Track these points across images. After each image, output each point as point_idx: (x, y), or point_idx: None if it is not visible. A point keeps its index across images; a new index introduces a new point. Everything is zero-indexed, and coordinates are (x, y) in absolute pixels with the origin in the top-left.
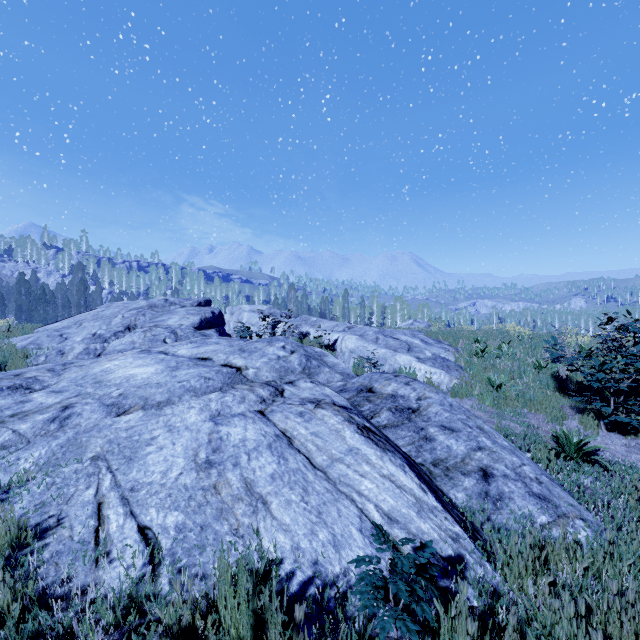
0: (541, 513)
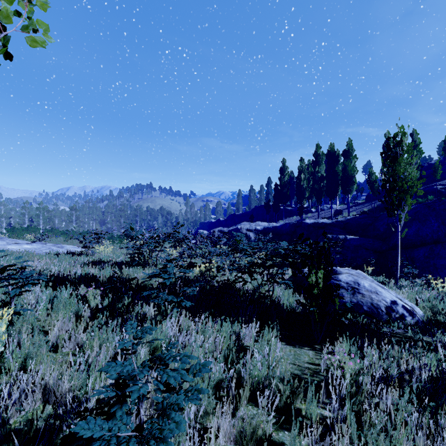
0: None
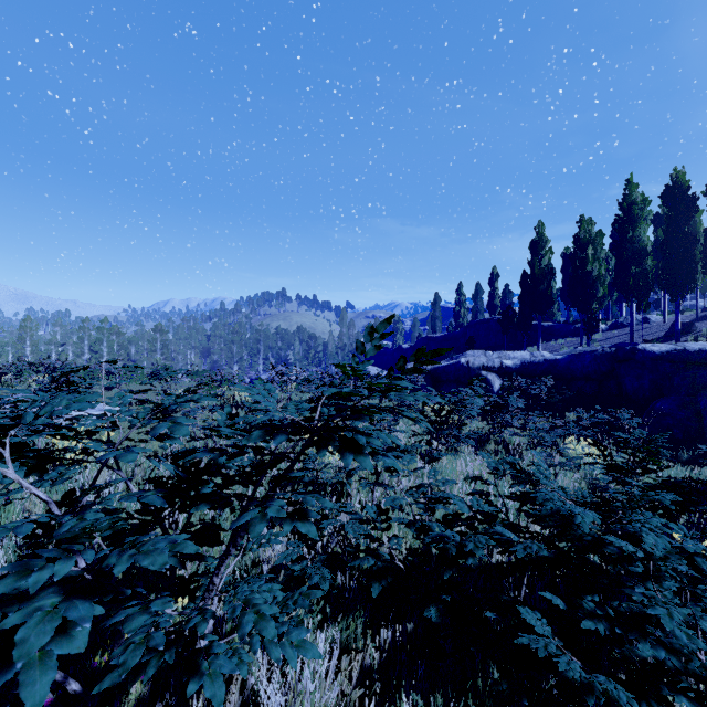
0: None
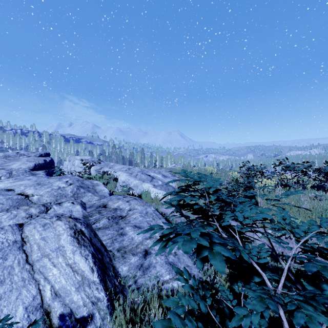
0: (168, 274)
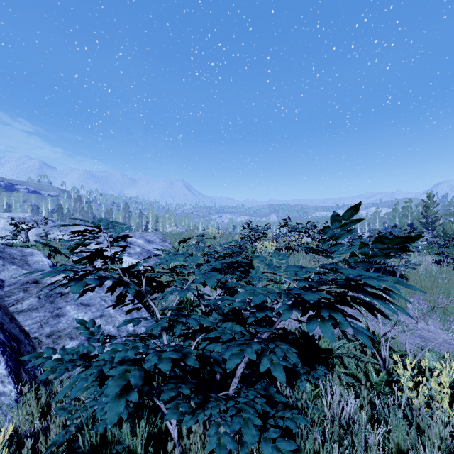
0: None
